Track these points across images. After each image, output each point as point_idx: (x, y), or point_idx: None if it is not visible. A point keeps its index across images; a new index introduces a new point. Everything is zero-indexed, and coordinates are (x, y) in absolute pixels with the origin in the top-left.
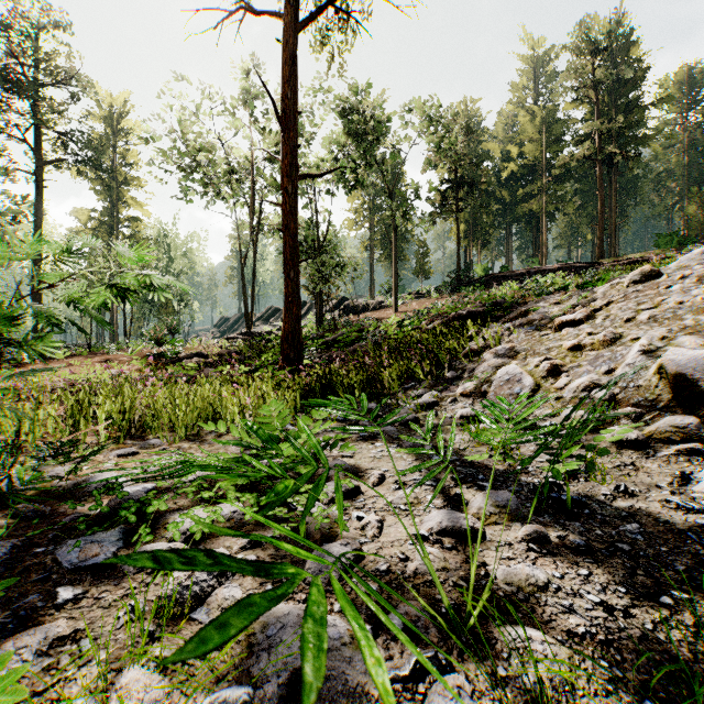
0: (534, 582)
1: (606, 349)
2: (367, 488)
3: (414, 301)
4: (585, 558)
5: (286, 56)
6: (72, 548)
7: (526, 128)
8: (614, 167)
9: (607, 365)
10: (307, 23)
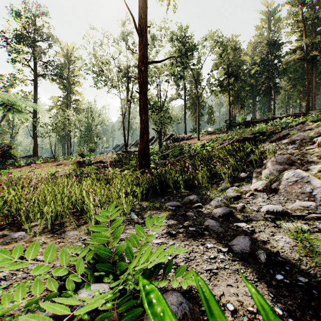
0: None
1: None
2: None
3: (207, 135)
4: None
5: None
6: None
7: (264, 47)
8: (314, 64)
9: None
10: None
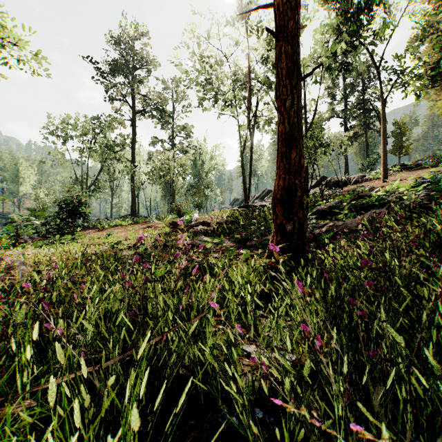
0: None
1: None
2: None
3: (400, 172)
4: None
5: None
6: None
7: None
8: None
9: None
10: None
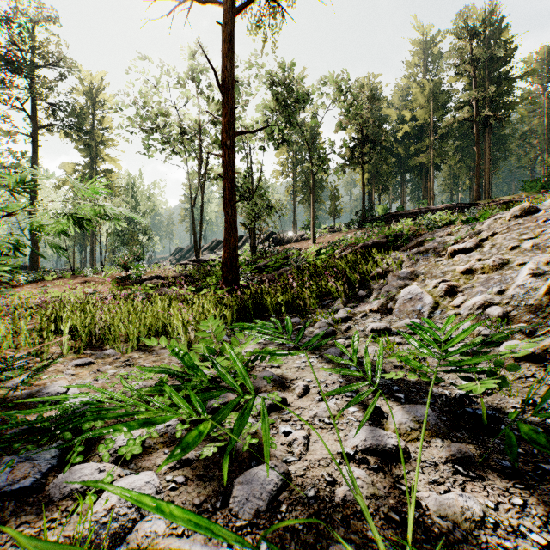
0: (470, 516)
1: (495, 272)
2: (293, 399)
3: (328, 235)
4: (514, 482)
5: (226, 35)
6: (4, 468)
7: (417, 97)
8: (488, 127)
9: (499, 286)
10: (242, 8)
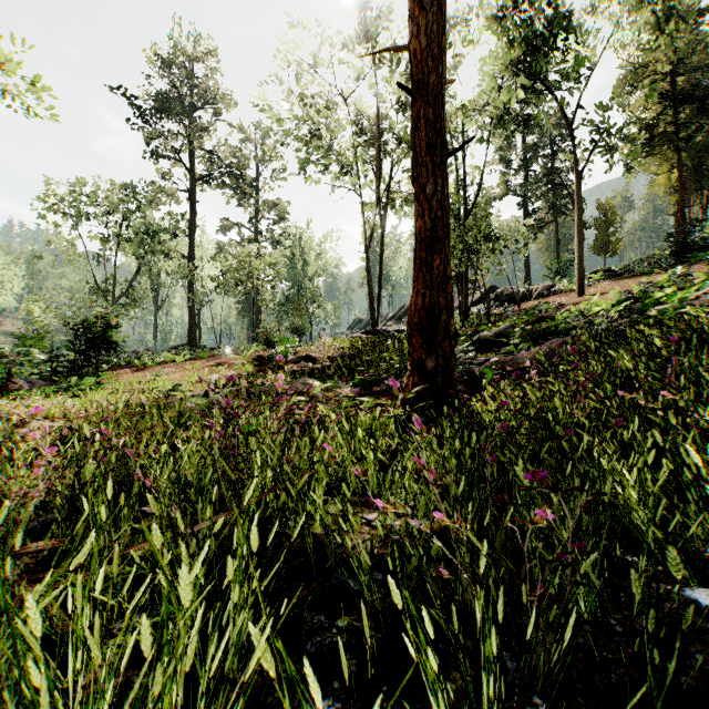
0: None
1: None
2: None
3: (604, 282)
4: None
5: None
6: None
7: None
8: None
9: None
10: None
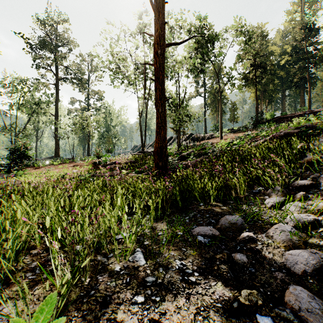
0: None
1: None
2: None
3: (230, 134)
4: None
5: None
6: None
7: (297, 33)
8: None
9: None
10: None
